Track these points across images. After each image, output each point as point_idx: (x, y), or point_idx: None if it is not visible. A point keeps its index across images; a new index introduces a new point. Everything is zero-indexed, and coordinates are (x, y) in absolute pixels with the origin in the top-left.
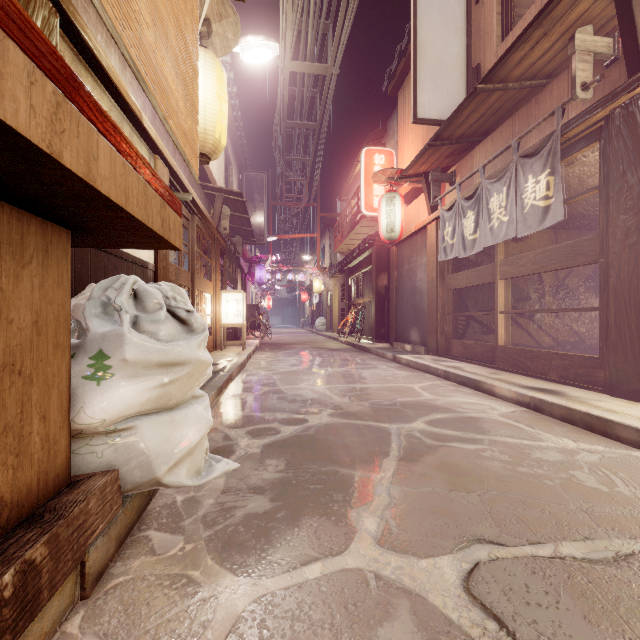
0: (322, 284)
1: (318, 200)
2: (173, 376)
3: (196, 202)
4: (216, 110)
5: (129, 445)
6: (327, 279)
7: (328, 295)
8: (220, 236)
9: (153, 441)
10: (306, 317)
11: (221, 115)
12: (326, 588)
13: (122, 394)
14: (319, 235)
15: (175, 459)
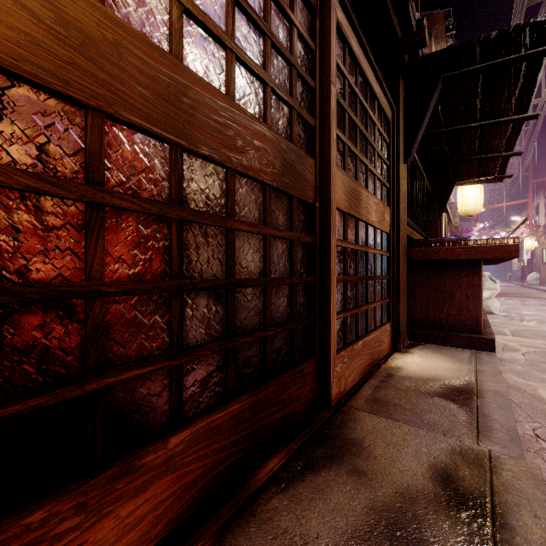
0: (535, 241)
1: (530, 169)
2: (494, 292)
3: (451, 221)
4: (479, 199)
5: (485, 304)
6: (541, 238)
7: (542, 252)
8: (454, 229)
9: (490, 304)
10: (513, 272)
11: (481, 199)
12: (536, 329)
13: (486, 294)
14: (531, 200)
15: (494, 308)
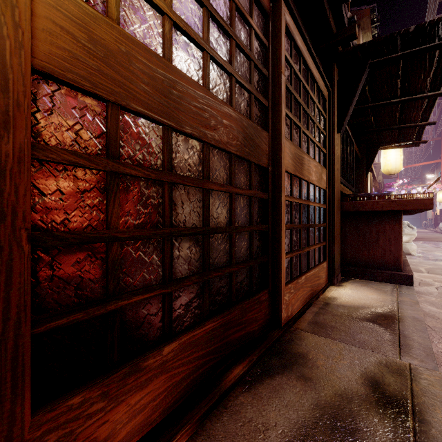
0: None
1: None
2: (412, 237)
3: (375, 178)
4: (399, 160)
5: (404, 247)
6: None
7: None
8: (378, 185)
9: (408, 247)
10: (428, 220)
11: (400, 161)
12: None
13: (405, 238)
14: None
15: (412, 250)
